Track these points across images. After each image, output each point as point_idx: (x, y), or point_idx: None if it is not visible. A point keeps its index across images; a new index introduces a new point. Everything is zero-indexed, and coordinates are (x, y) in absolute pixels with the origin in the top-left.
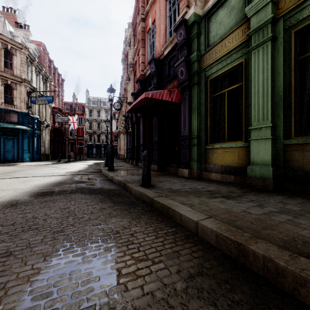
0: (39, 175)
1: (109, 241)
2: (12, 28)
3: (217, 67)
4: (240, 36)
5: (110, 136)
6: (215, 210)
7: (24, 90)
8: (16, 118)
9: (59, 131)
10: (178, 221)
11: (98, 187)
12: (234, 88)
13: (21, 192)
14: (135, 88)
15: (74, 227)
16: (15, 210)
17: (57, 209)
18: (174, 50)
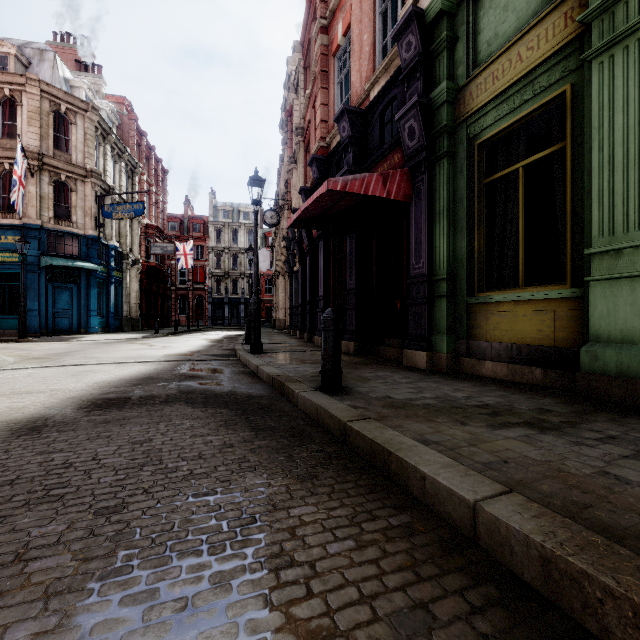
0: (111, 361)
1: (228, 553)
2: (69, 73)
3: (497, 111)
4: (561, 28)
5: (255, 280)
6: (518, 466)
7: (91, 193)
8: (76, 248)
9: (158, 272)
10: (417, 493)
11: (224, 390)
12: (536, 163)
13: (64, 397)
14: (308, 180)
15: (149, 498)
16: (33, 443)
17: (124, 445)
18: (393, 85)
